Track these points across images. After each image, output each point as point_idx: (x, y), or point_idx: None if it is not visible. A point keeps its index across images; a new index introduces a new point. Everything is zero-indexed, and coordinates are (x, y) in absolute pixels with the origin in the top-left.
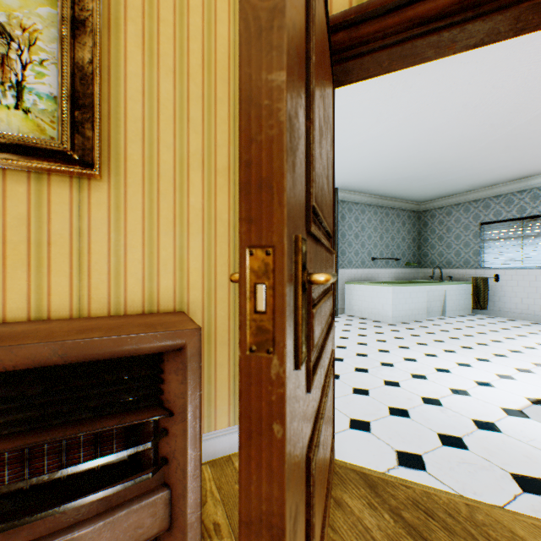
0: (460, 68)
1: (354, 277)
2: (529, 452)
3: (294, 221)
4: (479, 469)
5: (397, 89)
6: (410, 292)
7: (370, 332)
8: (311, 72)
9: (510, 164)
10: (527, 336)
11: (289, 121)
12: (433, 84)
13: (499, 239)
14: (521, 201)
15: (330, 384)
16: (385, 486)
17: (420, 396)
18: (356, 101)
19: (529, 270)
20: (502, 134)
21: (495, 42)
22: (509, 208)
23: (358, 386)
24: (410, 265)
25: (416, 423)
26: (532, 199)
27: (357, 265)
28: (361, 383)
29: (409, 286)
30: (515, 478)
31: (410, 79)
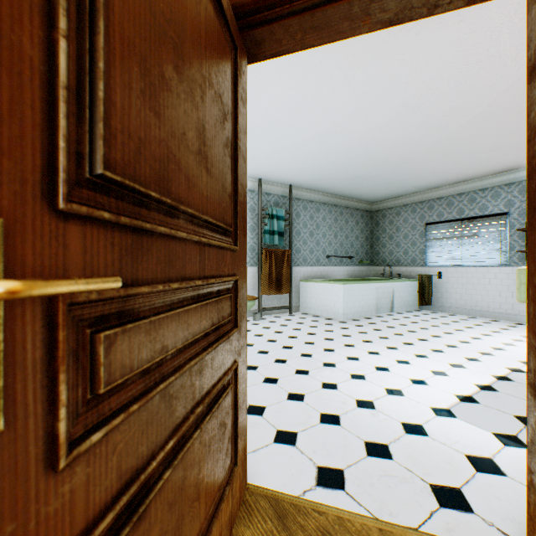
0: (396, 64)
1: (309, 275)
2: (451, 457)
3: None
4: (400, 482)
5: (338, 83)
6: (361, 289)
7: (320, 330)
8: None
9: (450, 167)
10: (463, 330)
11: None
12: (372, 81)
13: (441, 239)
14: (460, 203)
15: (222, 406)
16: (296, 515)
17: (355, 399)
18: (298, 93)
19: (467, 268)
20: (441, 138)
21: (411, 20)
22: (450, 209)
23: (295, 391)
24: (363, 263)
25: (345, 430)
26: (470, 202)
27: (312, 263)
28: (298, 387)
29: (360, 284)
30: (434, 491)
31: (350, 73)
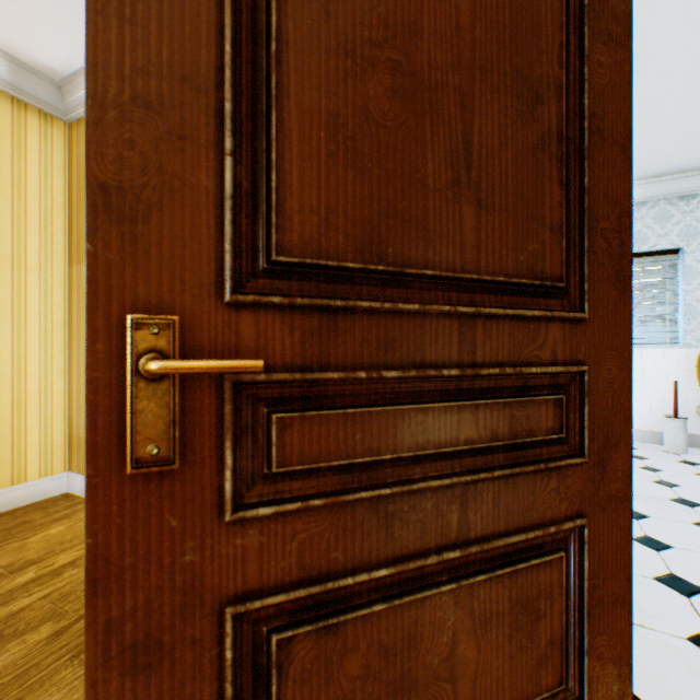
0: None
1: None
2: None
3: (138, 298)
4: None
5: None
6: None
7: None
8: (228, 85)
9: None
10: None
11: (106, 192)
12: None
13: None
14: None
15: (525, 576)
16: None
17: None
18: None
19: None
20: None
21: None
22: None
23: None
24: None
25: None
26: None
27: None
28: None
29: None
30: None
31: None
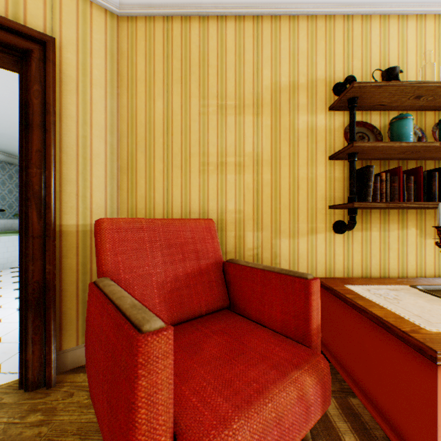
0: None
1: None
2: (11, 348)
3: None
4: None
5: None
6: (6, 241)
7: None
8: None
9: None
10: None
11: None
12: None
13: None
14: None
15: None
16: None
17: None
18: None
19: None
20: None
21: None
22: None
23: None
24: None
25: None
26: None
27: None
28: None
29: (5, 236)
30: None
31: None
